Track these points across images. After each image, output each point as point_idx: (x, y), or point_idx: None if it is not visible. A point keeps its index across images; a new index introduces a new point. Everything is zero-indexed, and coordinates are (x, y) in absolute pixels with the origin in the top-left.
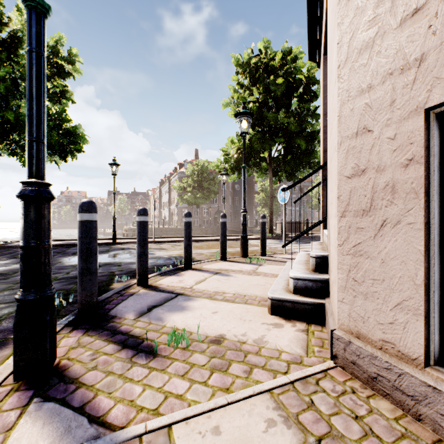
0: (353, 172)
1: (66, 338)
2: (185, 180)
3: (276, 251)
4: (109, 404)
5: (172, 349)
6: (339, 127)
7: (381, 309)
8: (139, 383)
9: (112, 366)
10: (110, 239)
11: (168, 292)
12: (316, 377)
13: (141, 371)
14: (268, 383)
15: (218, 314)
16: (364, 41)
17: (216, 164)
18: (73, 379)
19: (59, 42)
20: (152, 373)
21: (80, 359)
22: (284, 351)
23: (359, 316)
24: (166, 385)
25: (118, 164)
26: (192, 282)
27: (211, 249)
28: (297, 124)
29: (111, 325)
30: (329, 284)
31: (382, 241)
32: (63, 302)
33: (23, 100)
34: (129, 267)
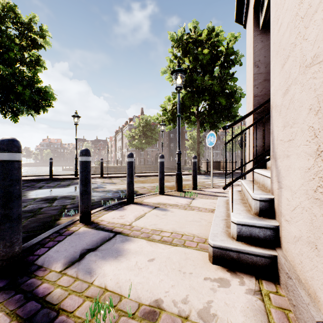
0: None
1: None
2: (133, 130)
3: (204, 185)
4: None
5: None
6: None
7: None
8: None
9: None
10: (74, 175)
11: (107, 230)
12: None
13: None
14: None
15: (155, 263)
16: None
17: (156, 117)
18: None
19: (32, 20)
20: None
21: None
22: None
23: None
24: None
25: (79, 116)
26: (132, 217)
27: (152, 183)
28: (219, 86)
29: (29, 283)
30: (279, 232)
31: None
32: None
33: (2, 65)
34: None
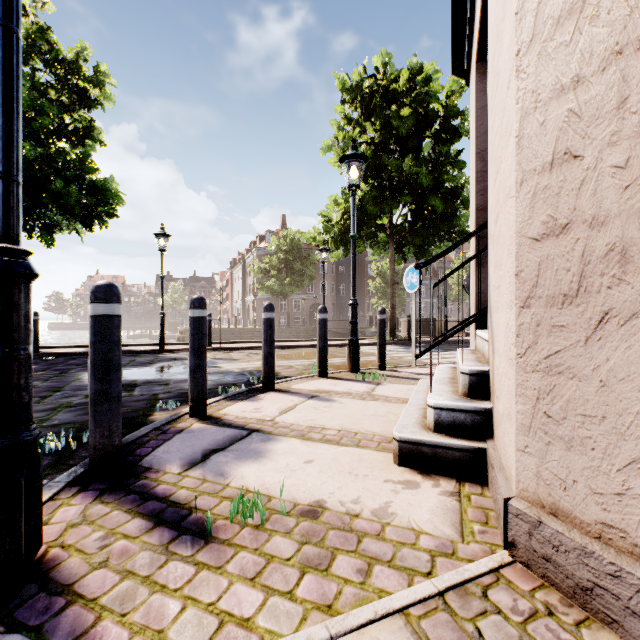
0: (545, 230)
1: (64, 506)
2: (267, 260)
3: (401, 363)
4: (119, 637)
5: (237, 527)
6: (519, 155)
7: (600, 469)
8: (177, 594)
9: (133, 560)
10: (157, 345)
11: (237, 427)
12: (482, 582)
13: (181, 570)
14: (400, 595)
15: (315, 465)
16: (566, 2)
17: (312, 235)
18: (64, 585)
19: (81, 55)
20: (201, 574)
21: (81, 547)
22: (423, 531)
23: (555, 478)
24: (222, 598)
25: (168, 235)
26: (274, 410)
27: (304, 359)
28: (432, 176)
29: (141, 484)
30: (492, 418)
31: (602, 348)
32: (72, 443)
33: (28, 140)
34: (181, 387)
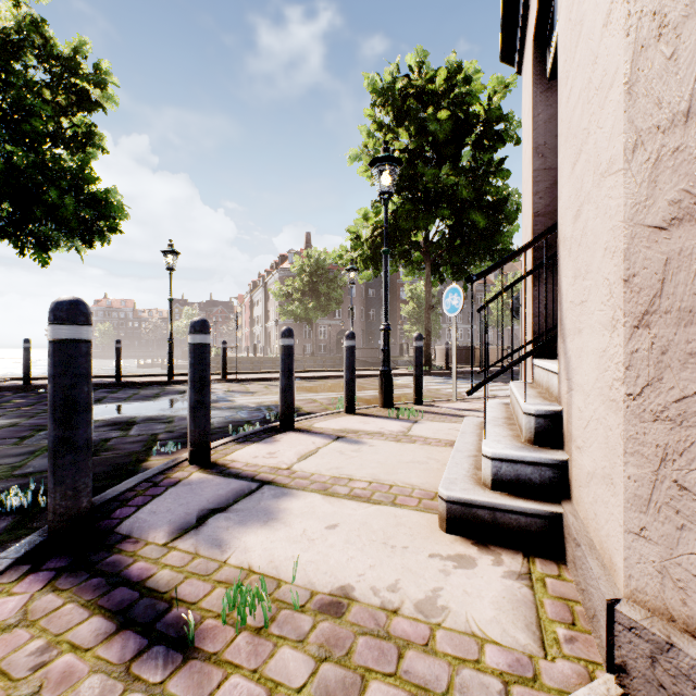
0: (676, 212)
1: (2, 597)
2: (290, 282)
3: (439, 396)
4: None
5: (231, 632)
6: (630, 108)
7: None
8: None
9: (75, 692)
10: (165, 376)
11: (246, 478)
12: None
13: None
14: None
15: (339, 531)
16: None
17: (339, 254)
18: None
19: (79, 51)
20: None
21: (7, 667)
22: (488, 639)
23: (695, 580)
24: None
25: (178, 252)
26: (292, 455)
27: (329, 392)
28: (472, 187)
29: (112, 561)
30: (568, 473)
31: None
32: (40, 498)
33: (18, 145)
34: (186, 425)
